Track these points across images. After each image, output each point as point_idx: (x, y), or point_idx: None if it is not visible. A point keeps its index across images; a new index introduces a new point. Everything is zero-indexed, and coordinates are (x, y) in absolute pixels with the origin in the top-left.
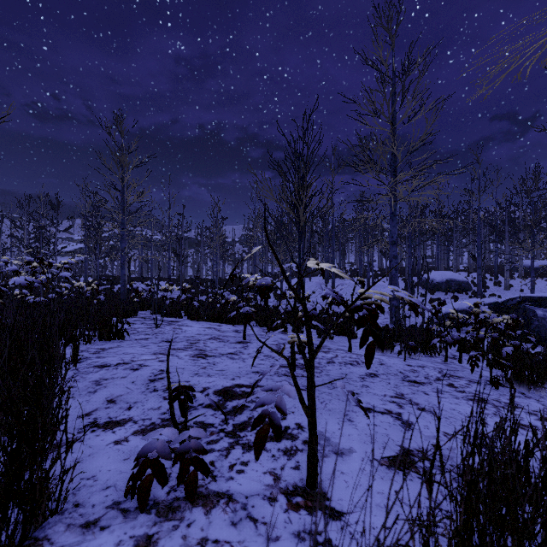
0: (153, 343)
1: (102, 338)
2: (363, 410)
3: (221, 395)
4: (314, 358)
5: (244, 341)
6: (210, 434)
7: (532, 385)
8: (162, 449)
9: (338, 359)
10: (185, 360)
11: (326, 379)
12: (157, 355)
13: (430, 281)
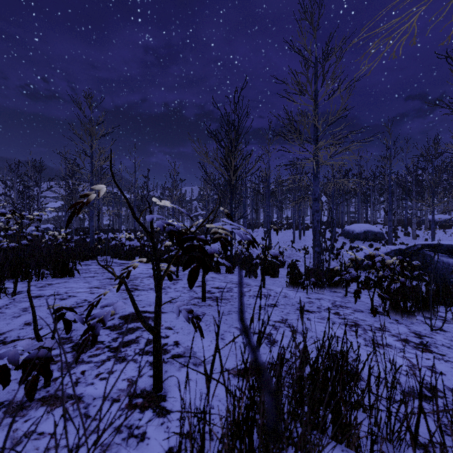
0: (97, 279)
1: (55, 275)
2: (193, 325)
3: (124, 319)
4: (160, 282)
5: (176, 278)
6: (96, 349)
7: (406, 314)
8: (13, 357)
9: (250, 293)
10: (114, 292)
11: (228, 307)
12: (92, 289)
13: (351, 232)
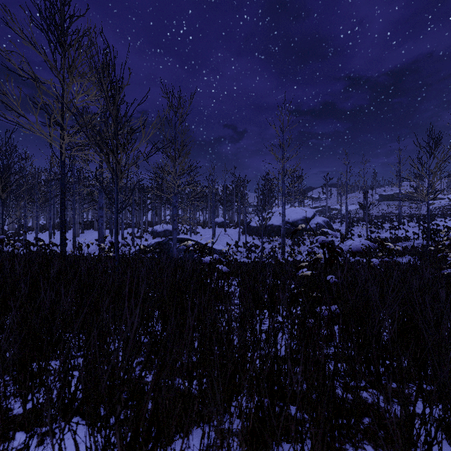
0: None
1: None
2: None
3: None
4: None
5: None
6: None
7: None
8: None
9: None
10: None
11: None
12: None
13: (155, 231)
